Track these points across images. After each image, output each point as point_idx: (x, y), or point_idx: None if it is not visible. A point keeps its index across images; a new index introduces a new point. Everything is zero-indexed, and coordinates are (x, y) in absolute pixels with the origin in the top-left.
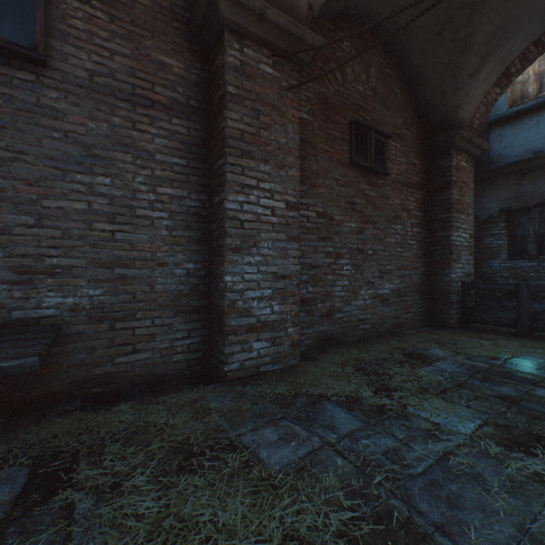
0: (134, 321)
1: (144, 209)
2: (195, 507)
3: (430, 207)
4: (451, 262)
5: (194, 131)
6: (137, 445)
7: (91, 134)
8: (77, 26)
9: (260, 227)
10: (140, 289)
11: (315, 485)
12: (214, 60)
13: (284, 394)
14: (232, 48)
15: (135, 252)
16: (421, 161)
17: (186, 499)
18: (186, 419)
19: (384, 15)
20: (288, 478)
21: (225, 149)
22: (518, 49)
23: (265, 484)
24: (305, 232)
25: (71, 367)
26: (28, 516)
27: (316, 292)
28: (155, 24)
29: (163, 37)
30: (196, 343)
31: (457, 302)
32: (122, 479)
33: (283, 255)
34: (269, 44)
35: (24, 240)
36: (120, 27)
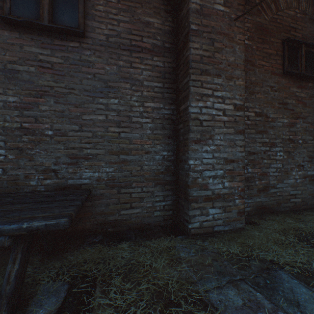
0: (131, 188)
1: (136, 118)
2: None
3: None
4: None
5: (167, 63)
6: (131, 282)
7: (107, 73)
8: (99, 10)
9: (214, 125)
10: (134, 168)
11: None
12: (180, 12)
13: (238, 255)
14: None
15: (131, 145)
16: None
17: None
18: (164, 264)
19: None
20: None
21: (189, 70)
22: None
23: None
24: (245, 128)
25: (97, 214)
26: None
27: (254, 172)
28: None
29: (148, 5)
30: (168, 205)
31: None
32: (120, 313)
33: (232, 144)
34: None
35: (73, 139)
36: (123, 5)
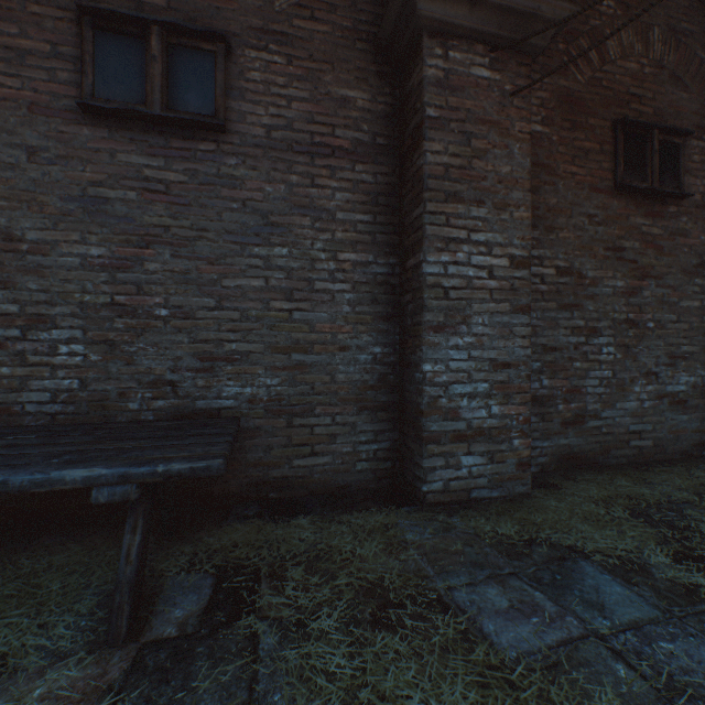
0: (313, 417)
1: (323, 282)
2: (398, 684)
3: None
4: None
5: (381, 177)
6: (321, 575)
7: (268, 199)
8: (254, 79)
9: (471, 296)
10: (319, 378)
11: (581, 702)
12: (407, 79)
13: (511, 537)
14: (432, 57)
15: (314, 334)
16: None
17: (386, 667)
18: (377, 551)
19: None
20: (532, 676)
21: (423, 194)
22: None
23: (496, 675)
24: (537, 299)
25: (249, 466)
26: (214, 637)
27: (555, 387)
28: (335, 52)
29: (345, 65)
30: (383, 449)
31: None
32: (306, 616)
33: (506, 333)
34: (485, 37)
35: (206, 324)
36: (297, 67)
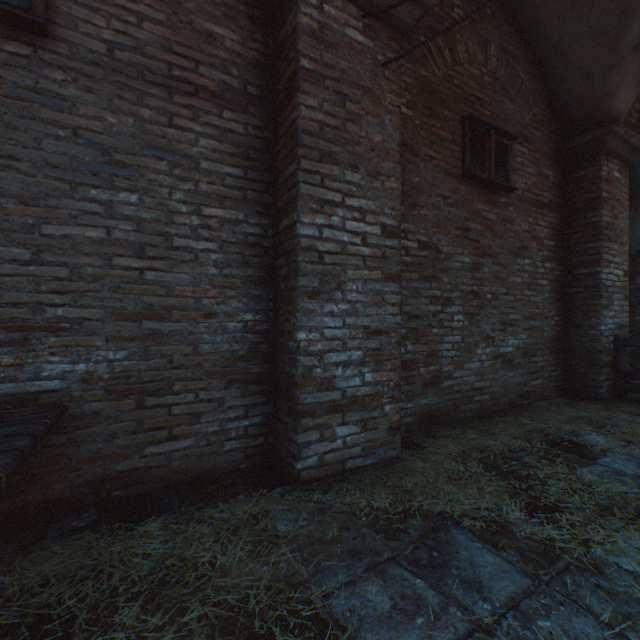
0: (171, 395)
1: (184, 238)
2: None
3: (567, 234)
4: (600, 309)
5: (253, 129)
6: (165, 610)
7: (111, 131)
8: None
9: (346, 262)
10: (179, 350)
11: None
12: (280, 28)
13: (387, 511)
14: (306, 4)
15: (172, 298)
16: (554, 172)
17: None
18: (243, 555)
19: None
20: None
21: (297, 149)
22: None
23: None
24: (402, 270)
25: (83, 462)
26: None
27: (417, 351)
28: None
29: None
30: (256, 425)
31: (608, 364)
32: None
33: (378, 301)
34: None
35: (15, 282)
36: None
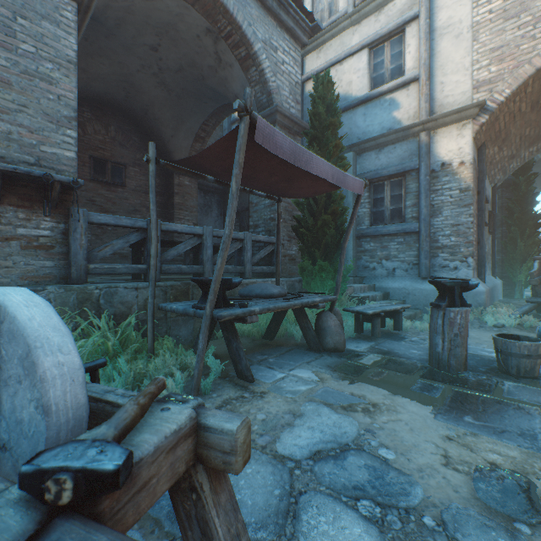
0: None
1: None
2: None
3: (169, 206)
4: (174, 238)
5: None
6: None
7: None
8: None
9: None
10: None
11: None
12: None
13: None
14: None
15: None
16: (161, 179)
17: None
18: None
19: (111, 101)
20: None
21: None
22: (196, 126)
23: None
24: None
25: None
26: None
27: None
28: None
29: None
30: None
31: (181, 261)
32: None
33: None
34: None
35: None
36: None
